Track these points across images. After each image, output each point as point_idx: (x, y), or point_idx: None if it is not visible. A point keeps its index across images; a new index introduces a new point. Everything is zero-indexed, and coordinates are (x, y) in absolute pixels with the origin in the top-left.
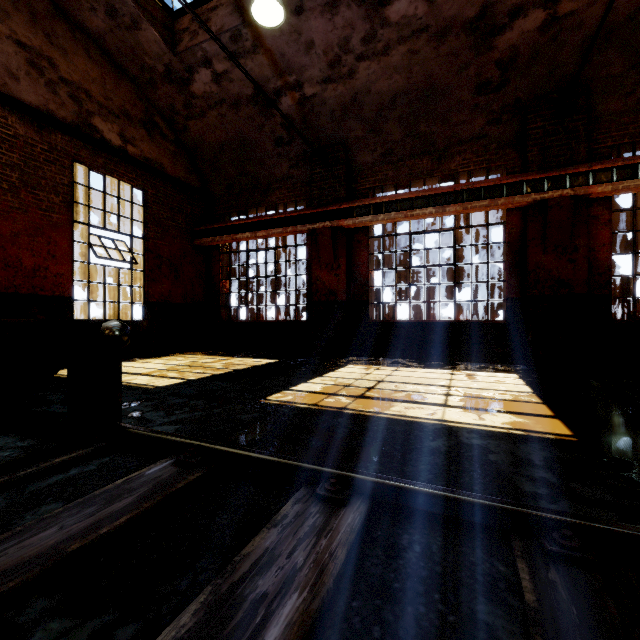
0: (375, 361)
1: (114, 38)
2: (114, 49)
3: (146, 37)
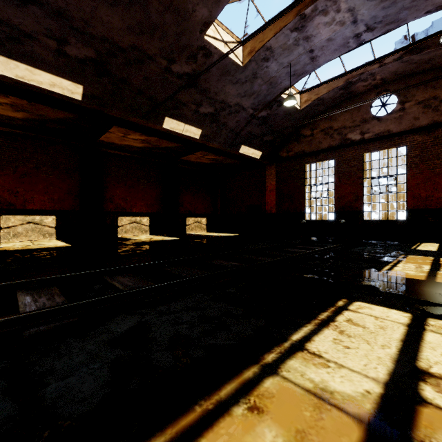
0: None
1: None
2: None
3: None
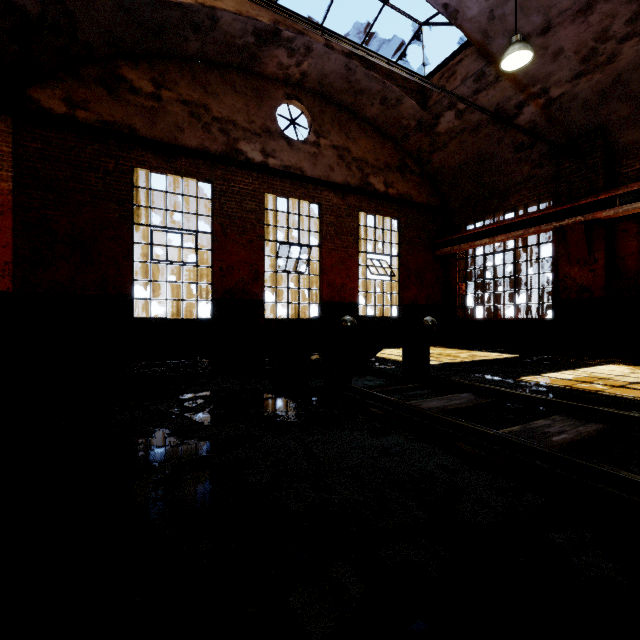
0: None
1: (383, 117)
2: (382, 123)
3: (405, 107)
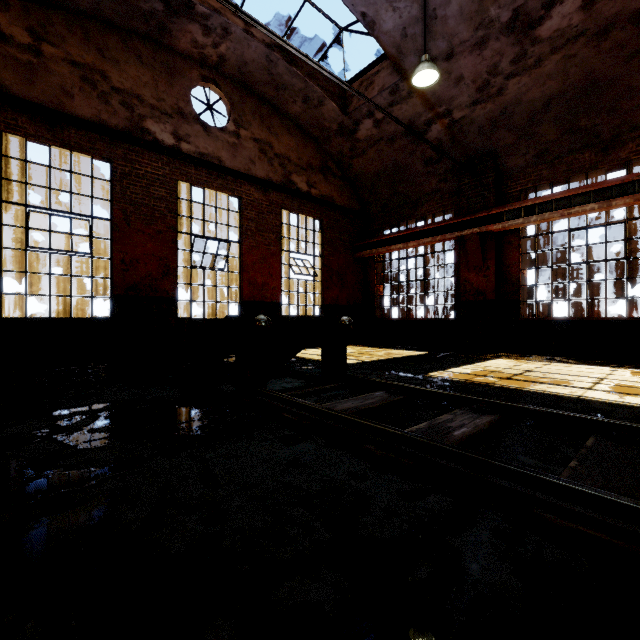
0: (526, 357)
1: (305, 116)
2: (304, 123)
3: (327, 109)
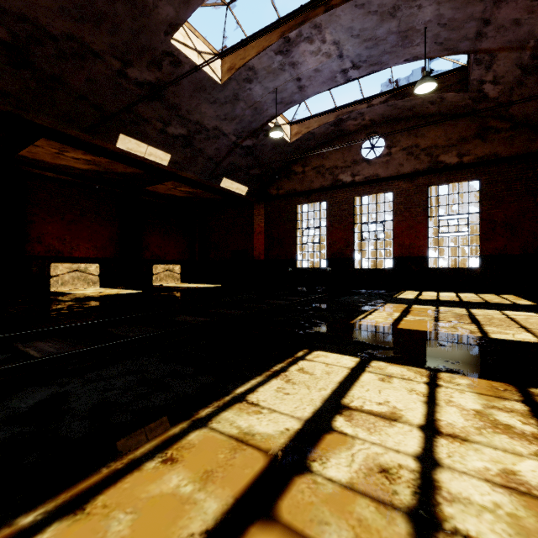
0: None
1: (442, 108)
2: (447, 111)
3: (450, 98)
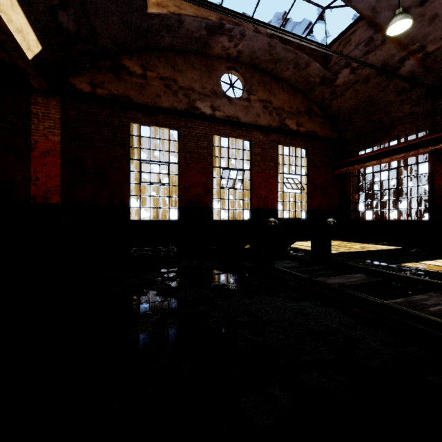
0: None
1: (295, 77)
2: (294, 82)
3: (312, 69)
